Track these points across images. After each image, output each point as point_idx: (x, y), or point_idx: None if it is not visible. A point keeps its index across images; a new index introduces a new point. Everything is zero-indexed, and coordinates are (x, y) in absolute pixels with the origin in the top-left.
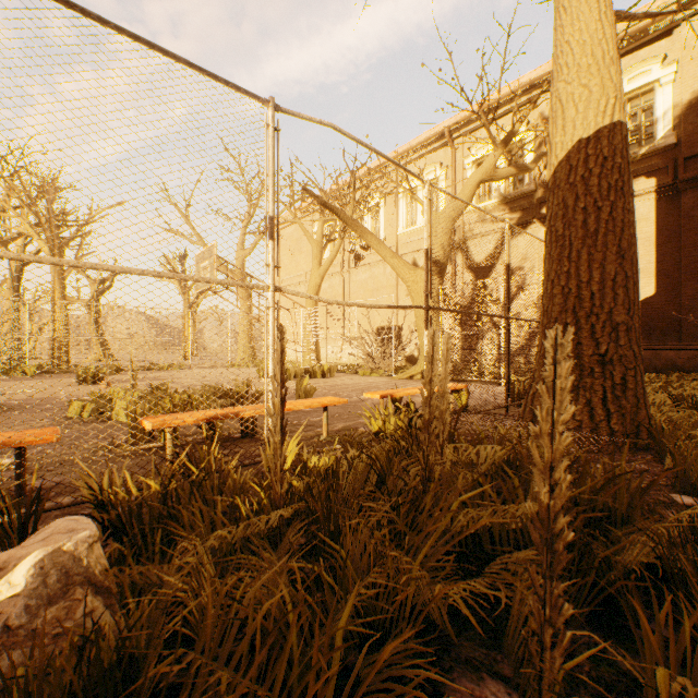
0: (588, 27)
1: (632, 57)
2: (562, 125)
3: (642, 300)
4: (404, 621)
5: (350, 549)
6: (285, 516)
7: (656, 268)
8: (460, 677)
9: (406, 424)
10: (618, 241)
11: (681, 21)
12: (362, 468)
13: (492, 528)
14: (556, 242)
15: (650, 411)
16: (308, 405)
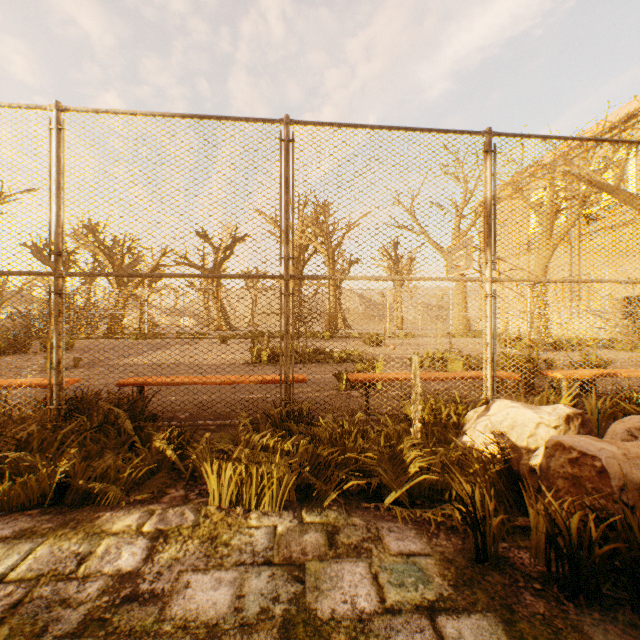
0: None
1: None
2: None
3: None
4: None
5: None
6: None
7: None
8: None
9: None
10: None
11: None
12: None
13: None
14: None
15: None
16: None
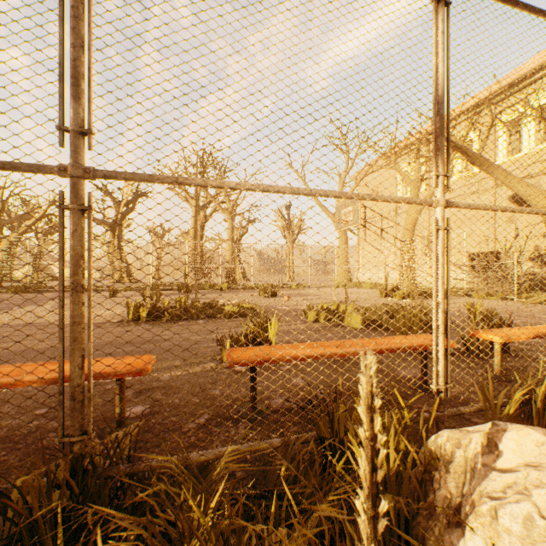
0: None
1: None
2: None
3: None
4: None
5: None
6: None
7: None
8: None
9: None
10: None
11: None
12: None
13: None
14: None
15: None
16: None
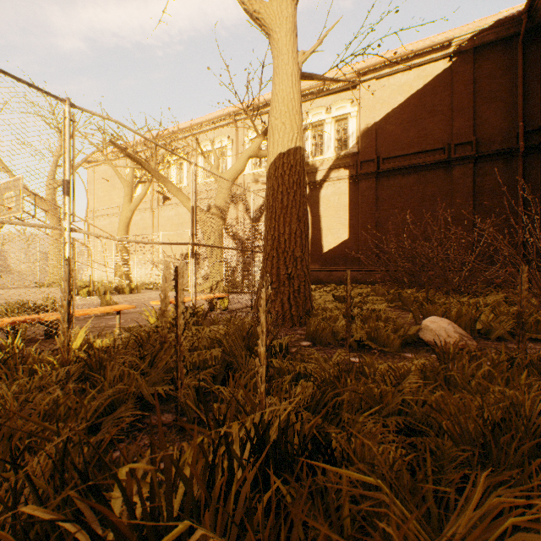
0: (286, 90)
1: (338, 96)
2: (273, 142)
3: (343, 241)
4: (129, 399)
5: (109, 378)
6: (71, 372)
7: (349, 223)
8: (153, 416)
9: (171, 318)
10: (298, 212)
11: (360, 82)
12: (131, 343)
13: (199, 363)
14: (270, 209)
15: (313, 304)
16: (102, 310)
